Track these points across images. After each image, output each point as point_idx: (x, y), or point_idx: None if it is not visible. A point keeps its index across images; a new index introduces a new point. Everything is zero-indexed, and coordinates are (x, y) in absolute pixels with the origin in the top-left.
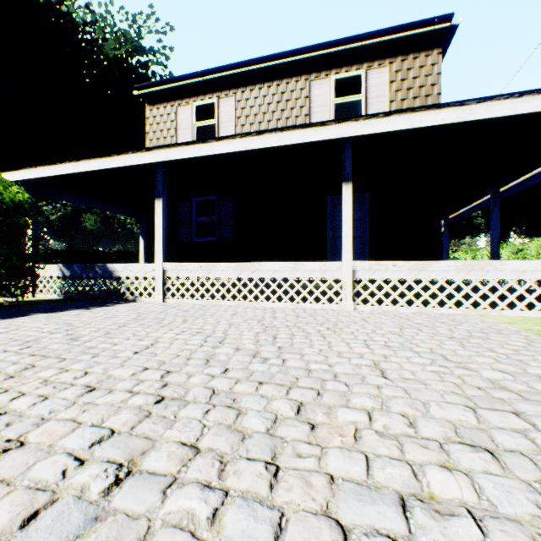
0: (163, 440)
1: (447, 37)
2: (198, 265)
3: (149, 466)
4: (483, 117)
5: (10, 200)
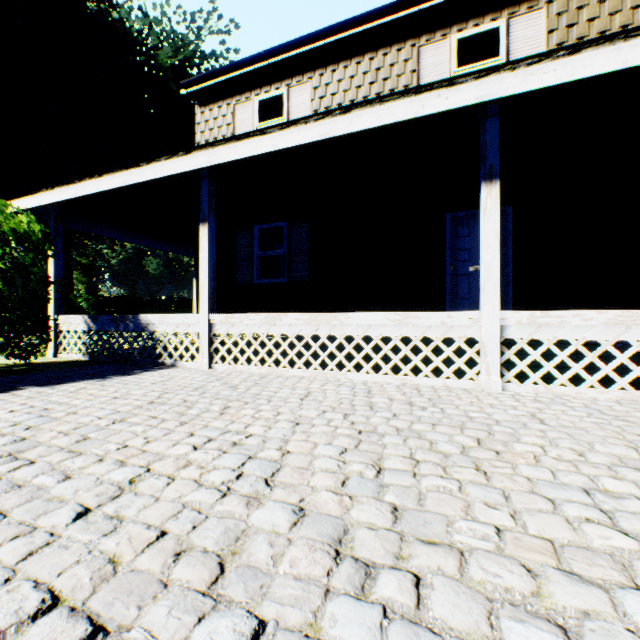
0: None
1: None
2: (256, 316)
3: None
4: None
5: (10, 230)
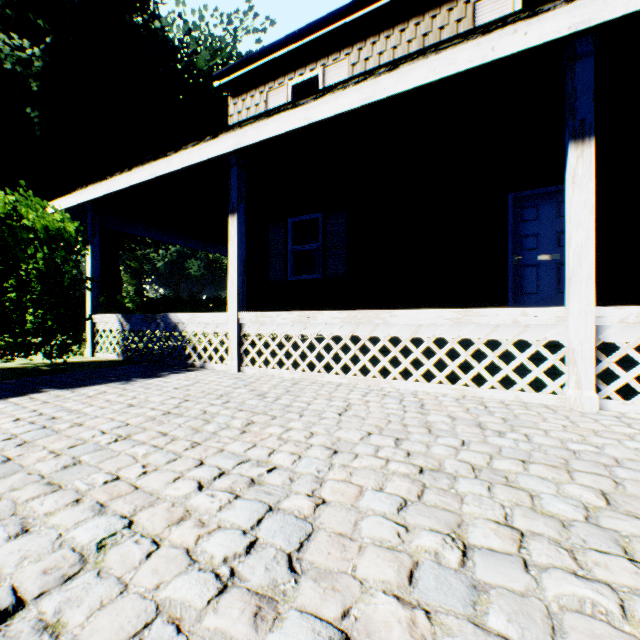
0: None
1: None
2: (288, 314)
3: None
4: None
5: (43, 228)
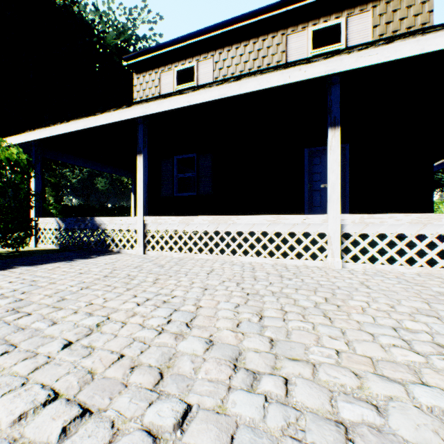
0: None
1: None
2: (176, 218)
3: None
4: None
5: (5, 159)
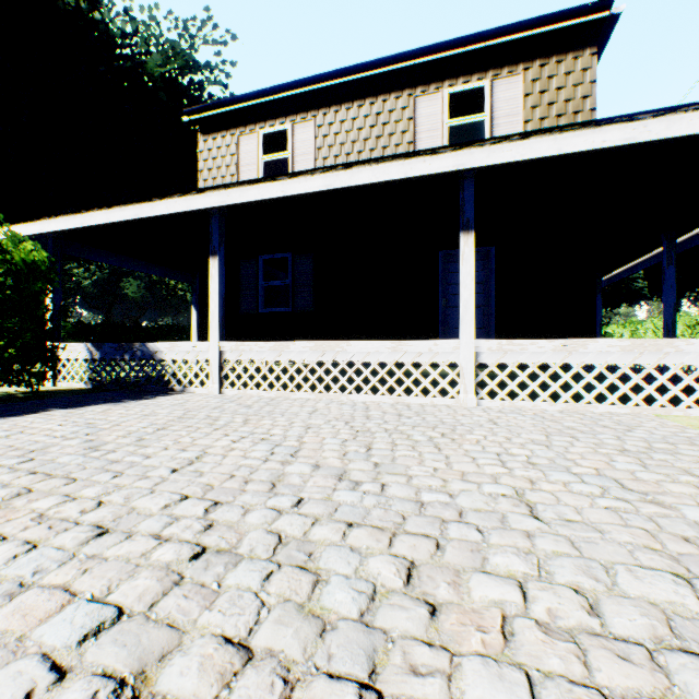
0: (196, 632)
1: (604, 32)
2: (265, 344)
3: (167, 686)
4: (663, 136)
5: (22, 260)
